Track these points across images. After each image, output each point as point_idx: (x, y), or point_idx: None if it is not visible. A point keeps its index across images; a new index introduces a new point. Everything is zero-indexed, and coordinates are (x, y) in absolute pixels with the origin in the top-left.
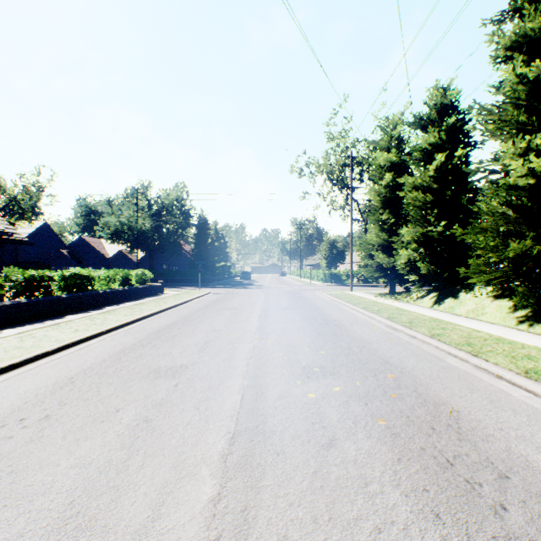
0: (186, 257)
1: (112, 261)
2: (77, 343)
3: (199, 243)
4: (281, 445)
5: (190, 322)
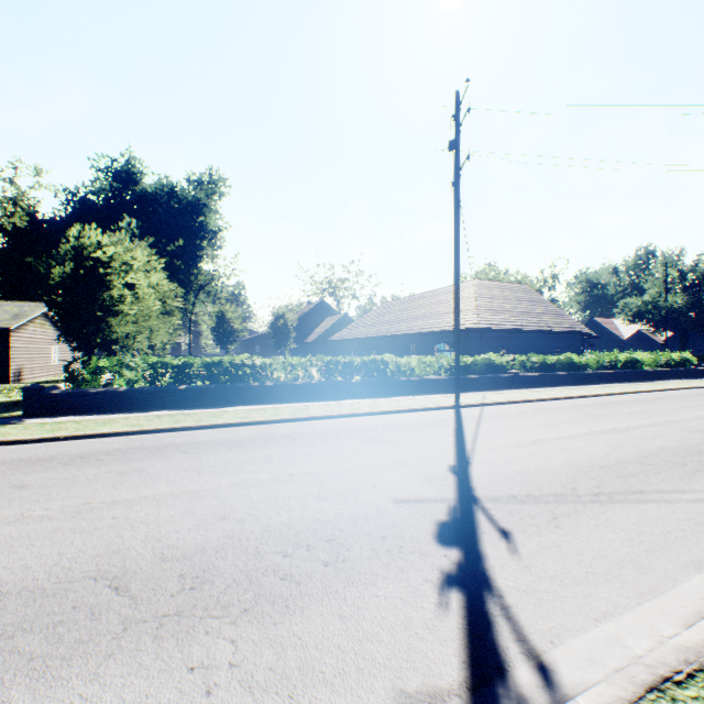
0: None
1: (626, 343)
2: (655, 391)
3: None
4: None
5: None
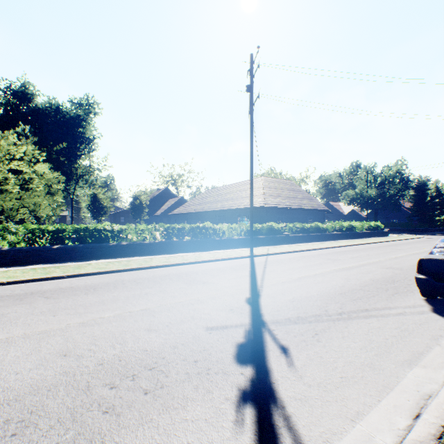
0: (404, 212)
1: (346, 216)
2: (363, 244)
3: (417, 201)
4: (421, 255)
5: (404, 244)
